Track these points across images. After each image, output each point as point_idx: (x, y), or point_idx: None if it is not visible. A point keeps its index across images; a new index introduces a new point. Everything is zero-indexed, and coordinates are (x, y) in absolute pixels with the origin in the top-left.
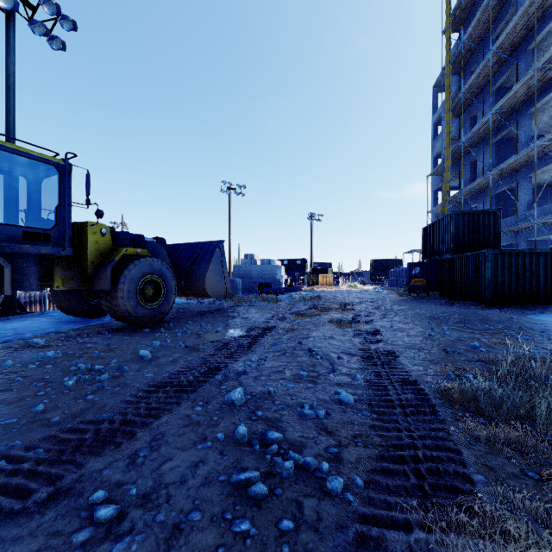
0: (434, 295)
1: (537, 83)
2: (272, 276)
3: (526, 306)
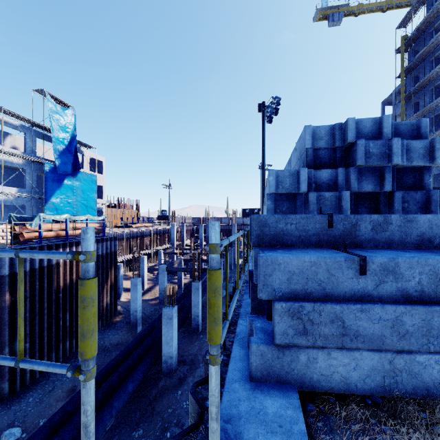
0: None
1: None
2: None
3: None
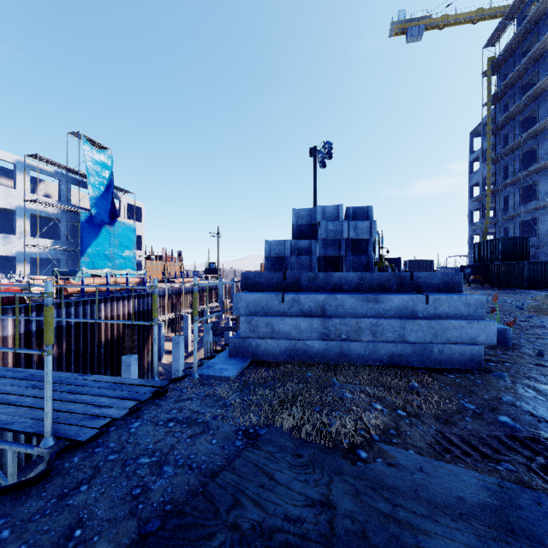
0: (485, 286)
1: None
2: None
3: (546, 289)
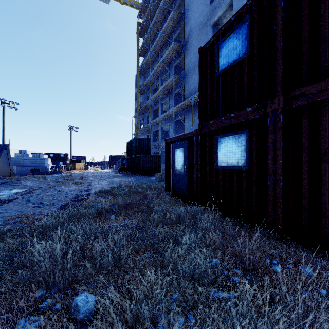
0: (130, 173)
1: (162, 94)
2: (42, 164)
3: (152, 175)
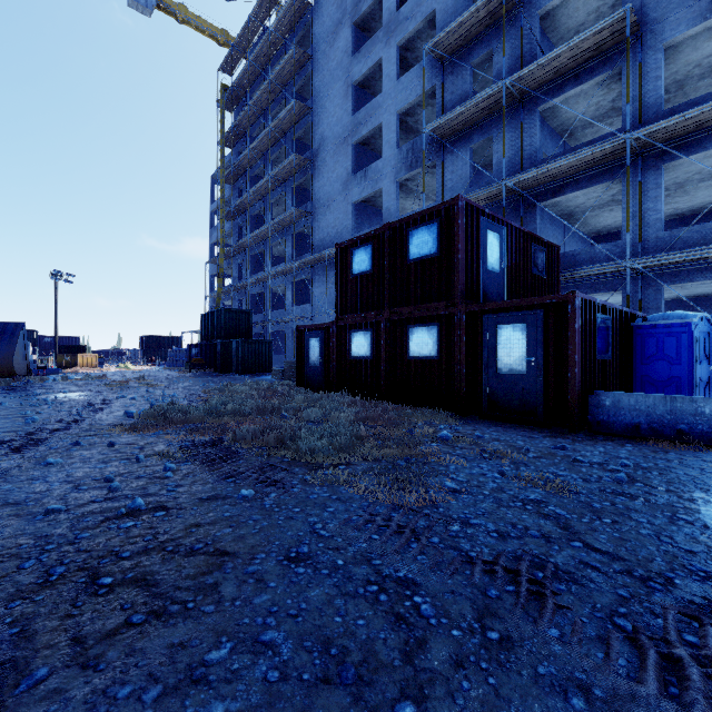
0: (210, 371)
1: (273, 231)
2: None
3: (260, 373)
